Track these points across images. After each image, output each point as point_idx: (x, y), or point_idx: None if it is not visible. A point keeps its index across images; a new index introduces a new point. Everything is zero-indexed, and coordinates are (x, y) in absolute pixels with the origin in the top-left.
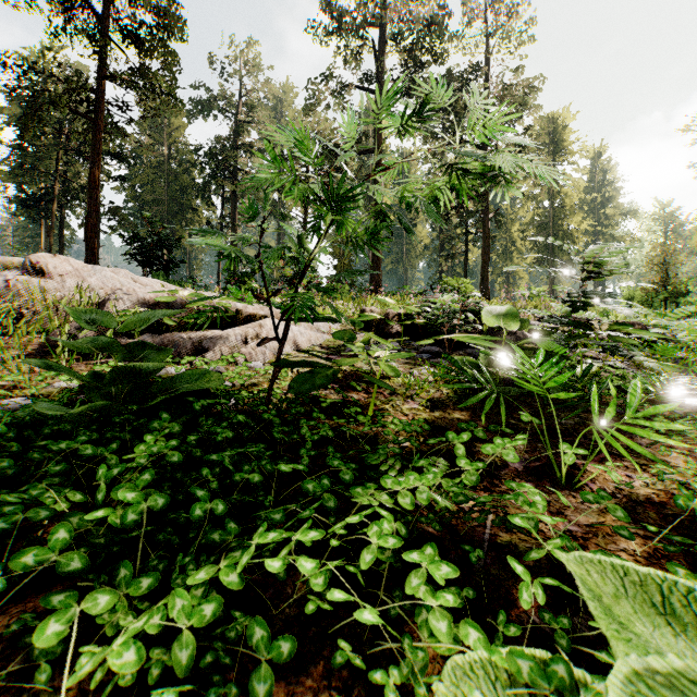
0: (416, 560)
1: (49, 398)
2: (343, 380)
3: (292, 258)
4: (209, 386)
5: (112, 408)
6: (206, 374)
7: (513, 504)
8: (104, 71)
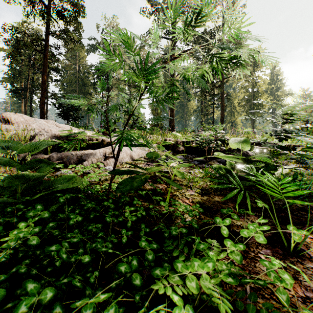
0: None
1: None
2: (154, 177)
3: (125, 112)
4: (72, 185)
5: (8, 202)
6: (72, 177)
7: (262, 270)
8: (48, 31)
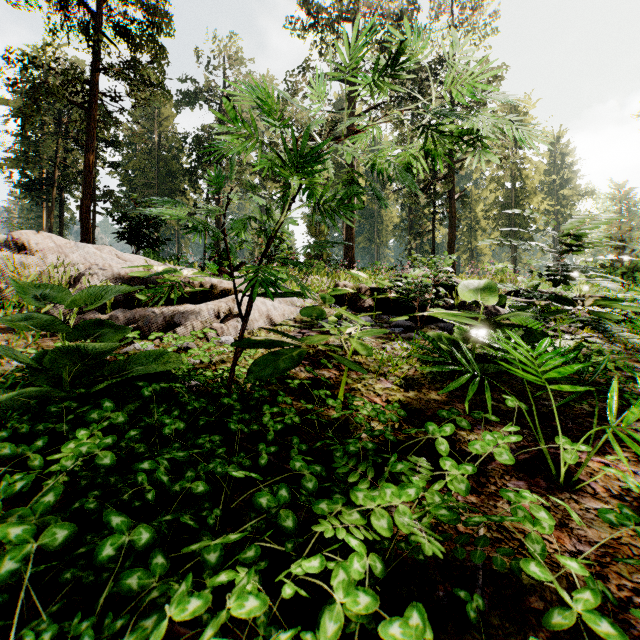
0: (398, 638)
1: (2, 377)
2: (314, 356)
3: (260, 231)
4: (164, 368)
5: (50, 395)
6: (162, 354)
7: (507, 513)
8: (97, 64)
